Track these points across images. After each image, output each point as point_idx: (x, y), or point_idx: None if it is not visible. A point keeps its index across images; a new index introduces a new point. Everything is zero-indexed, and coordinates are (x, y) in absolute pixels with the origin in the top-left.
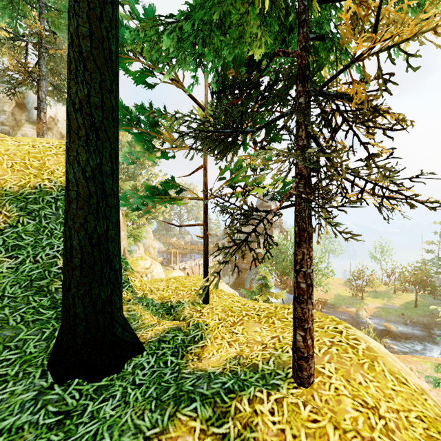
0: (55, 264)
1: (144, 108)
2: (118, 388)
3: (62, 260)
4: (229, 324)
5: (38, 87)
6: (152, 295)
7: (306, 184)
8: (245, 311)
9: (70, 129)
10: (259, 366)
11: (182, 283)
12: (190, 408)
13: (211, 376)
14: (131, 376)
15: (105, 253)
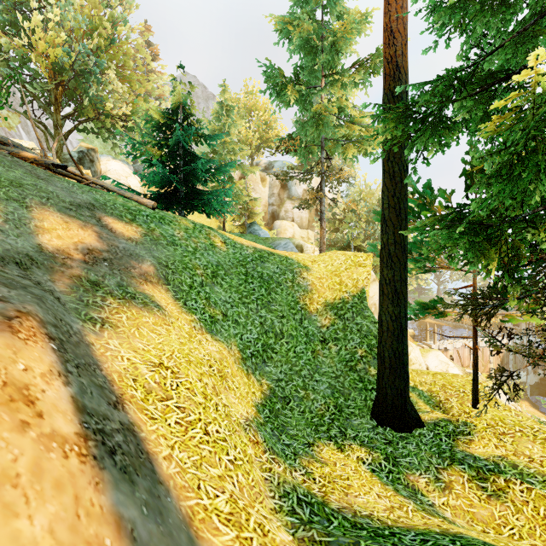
0: (356, 353)
1: (416, 245)
2: (413, 441)
3: (359, 350)
4: (498, 433)
5: (321, 203)
6: (421, 387)
7: None
8: (519, 427)
9: (383, 293)
10: (520, 469)
11: (449, 382)
12: (460, 466)
13: (476, 458)
14: (418, 438)
15: (402, 362)
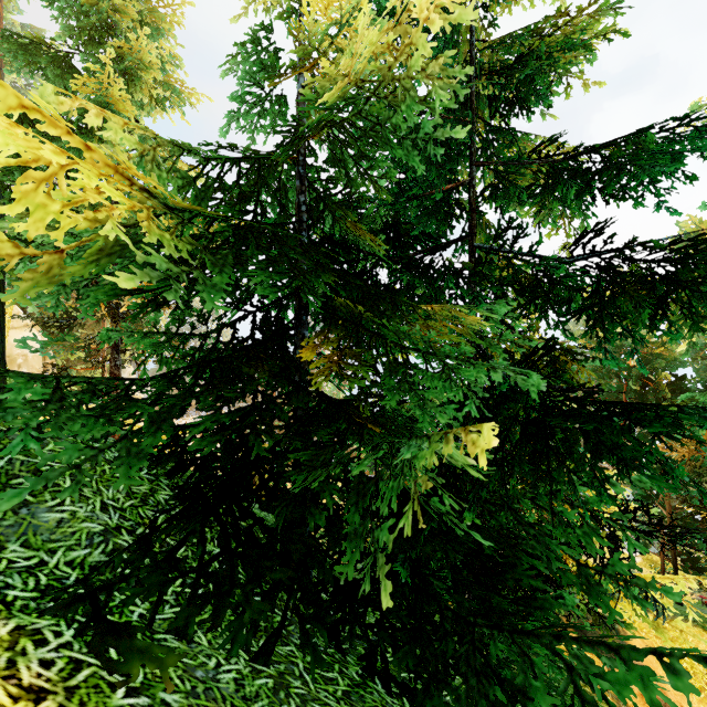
0: None
1: None
2: None
3: None
4: None
5: None
6: None
7: (113, 349)
8: None
9: None
10: None
11: None
12: None
13: None
14: None
15: None
